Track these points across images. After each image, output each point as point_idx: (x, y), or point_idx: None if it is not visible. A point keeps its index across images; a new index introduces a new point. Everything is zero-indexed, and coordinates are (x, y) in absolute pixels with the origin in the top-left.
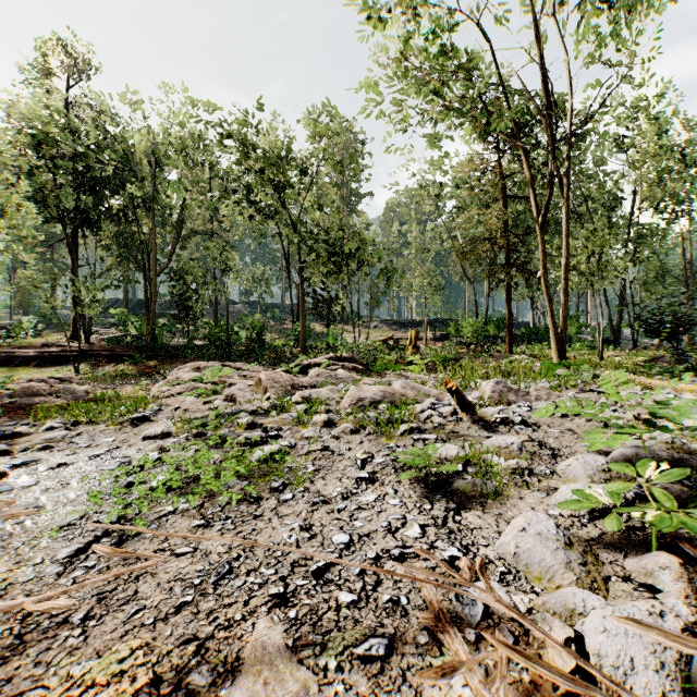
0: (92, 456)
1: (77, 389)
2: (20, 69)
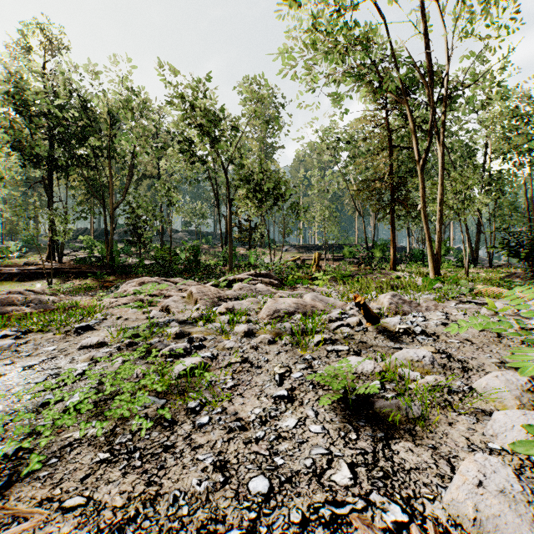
0: (26, 367)
1: (46, 299)
2: (6, 46)
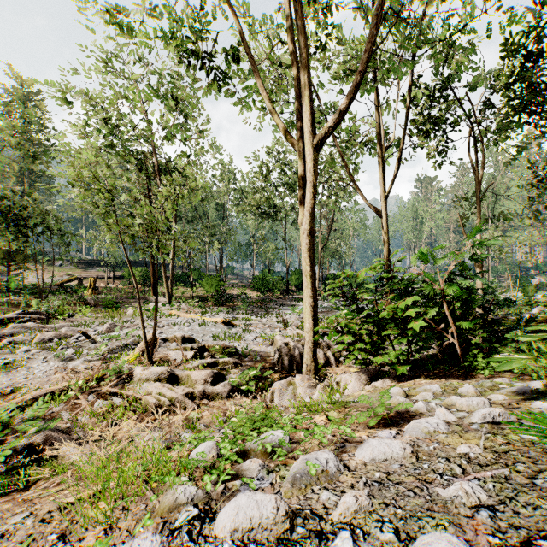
0: None
1: None
2: None
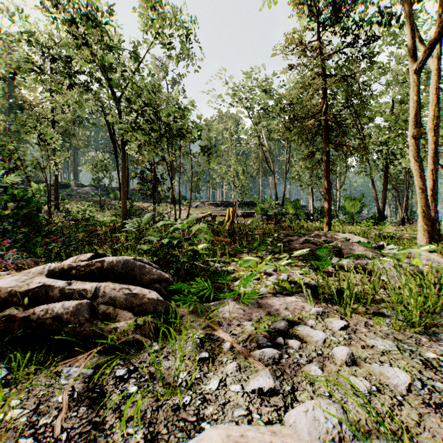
0: None
1: None
2: None
